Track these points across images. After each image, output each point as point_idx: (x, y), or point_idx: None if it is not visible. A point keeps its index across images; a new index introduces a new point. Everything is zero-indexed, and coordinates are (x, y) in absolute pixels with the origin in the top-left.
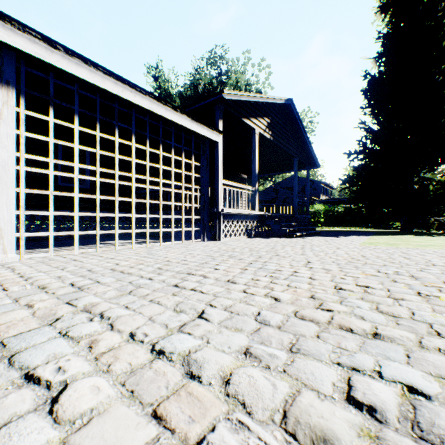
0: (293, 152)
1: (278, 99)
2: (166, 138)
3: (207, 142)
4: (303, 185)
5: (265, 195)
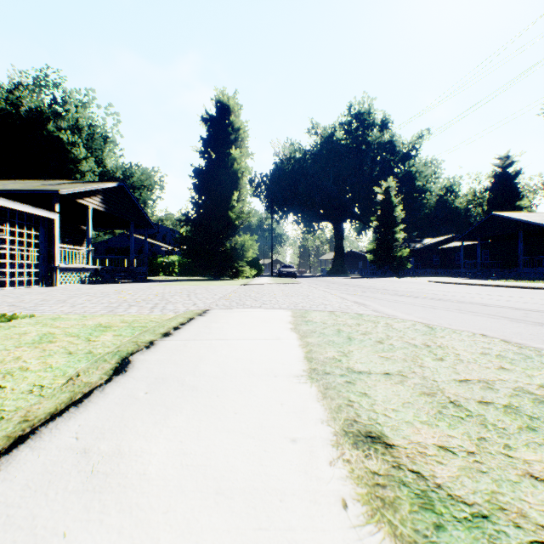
0: (129, 218)
1: (110, 184)
2: (3, 207)
3: (46, 217)
4: (164, 234)
5: (119, 242)
